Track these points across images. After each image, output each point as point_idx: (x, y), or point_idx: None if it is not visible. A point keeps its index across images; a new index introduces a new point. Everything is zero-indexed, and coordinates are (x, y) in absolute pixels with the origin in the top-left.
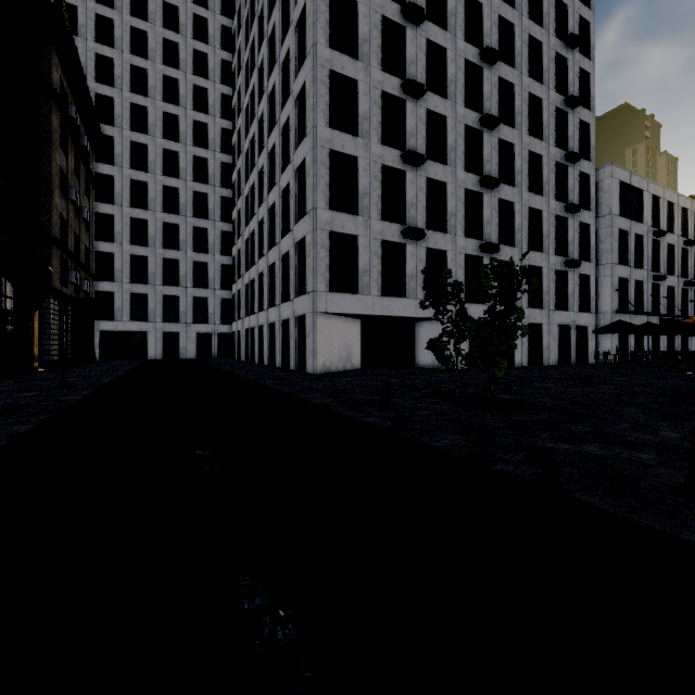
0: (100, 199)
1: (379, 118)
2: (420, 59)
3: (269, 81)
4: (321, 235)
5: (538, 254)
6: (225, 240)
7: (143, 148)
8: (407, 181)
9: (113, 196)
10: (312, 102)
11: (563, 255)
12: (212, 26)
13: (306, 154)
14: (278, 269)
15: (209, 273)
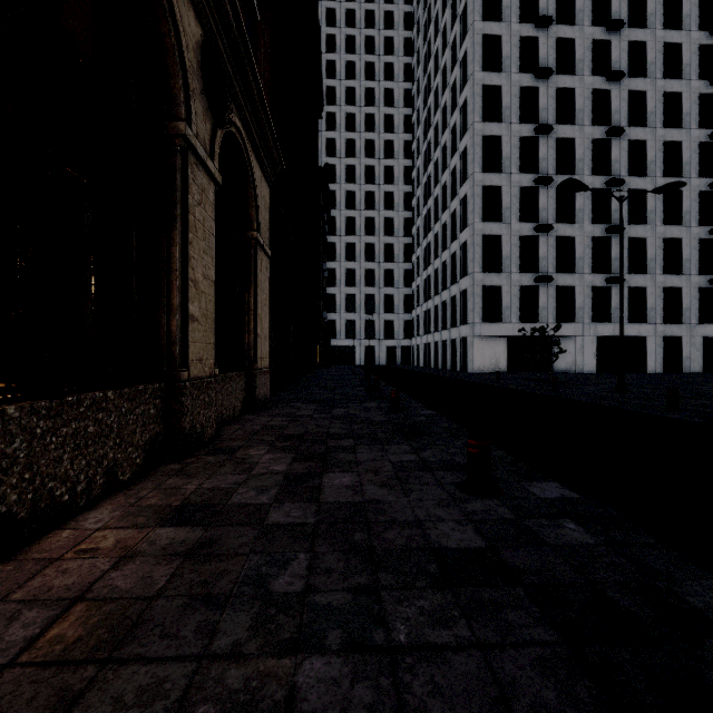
0: (328, 259)
1: (517, 206)
2: (551, 154)
3: (442, 178)
4: (477, 288)
5: (675, 277)
6: (406, 276)
7: (353, 219)
8: (540, 243)
9: (335, 256)
10: (470, 208)
11: (711, 273)
12: (397, 119)
13: (467, 239)
14: (449, 305)
15: (394, 302)
